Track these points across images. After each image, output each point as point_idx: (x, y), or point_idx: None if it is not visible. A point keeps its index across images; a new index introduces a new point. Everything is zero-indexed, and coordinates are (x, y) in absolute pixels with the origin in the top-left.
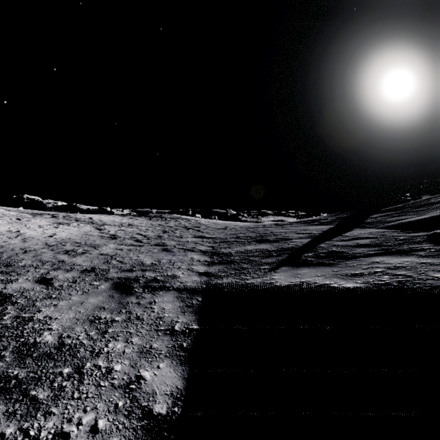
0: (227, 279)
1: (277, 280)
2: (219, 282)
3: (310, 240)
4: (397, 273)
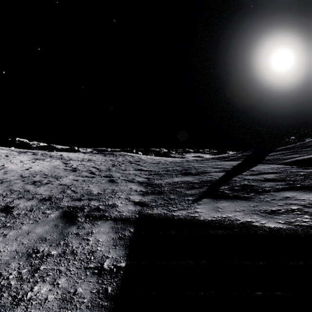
0: (157, 209)
1: (200, 213)
2: (150, 213)
3: (224, 174)
4: None
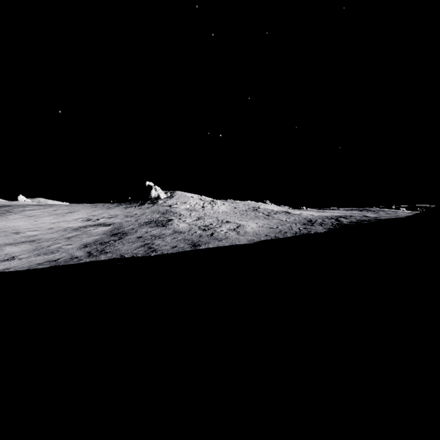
0: None
1: None
2: None
3: None
4: None
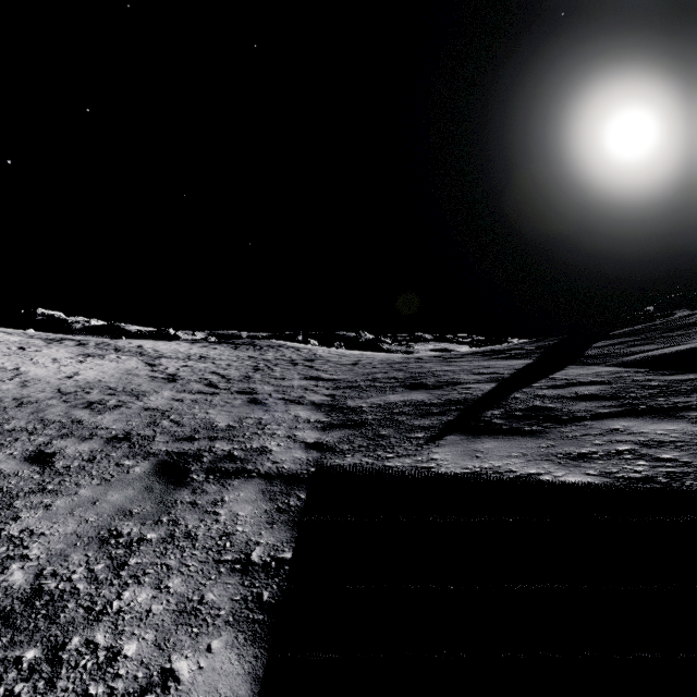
0: (354, 457)
1: (440, 462)
2: (339, 464)
3: (495, 387)
4: (661, 457)
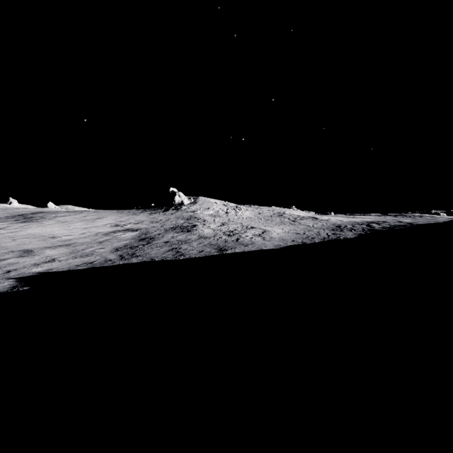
0: None
1: None
2: None
3: None
4: None
